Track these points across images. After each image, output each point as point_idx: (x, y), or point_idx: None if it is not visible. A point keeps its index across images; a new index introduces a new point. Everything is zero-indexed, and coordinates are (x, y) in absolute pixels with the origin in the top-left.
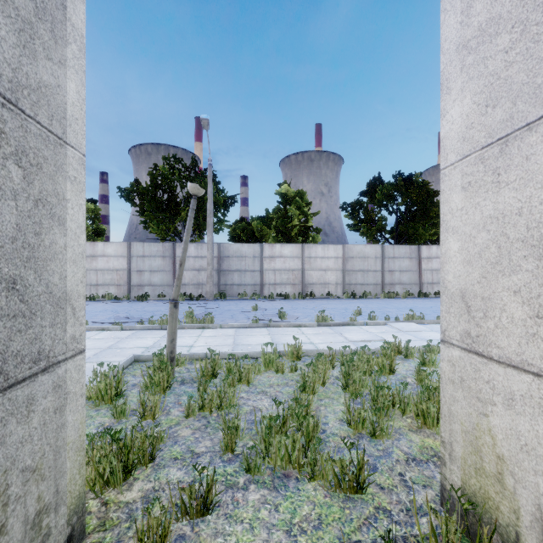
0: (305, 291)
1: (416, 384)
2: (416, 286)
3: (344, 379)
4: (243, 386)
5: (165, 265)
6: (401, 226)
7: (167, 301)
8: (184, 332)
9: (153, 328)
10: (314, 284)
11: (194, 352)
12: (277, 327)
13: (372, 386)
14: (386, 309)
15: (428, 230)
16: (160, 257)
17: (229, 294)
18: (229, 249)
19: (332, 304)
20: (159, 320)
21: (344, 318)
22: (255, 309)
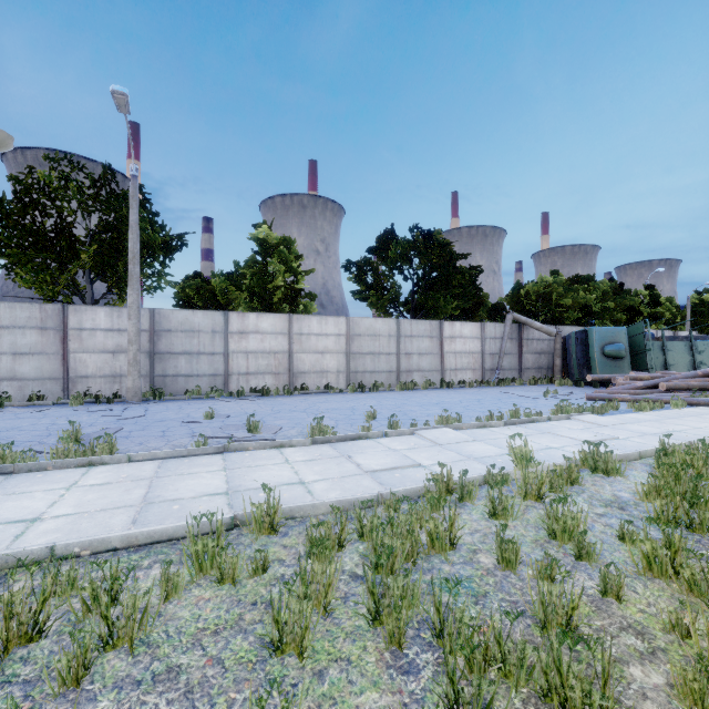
0: (293, 383)
1: (499, 571)
2: (437, 373)
3: (373, 599)
4: (118, 657)
5: (47, 343)
6: (419, 296)
7: (45, 408)
8: (40, 478)
9: None
10: (307, 373)
11: (19, 547)
12: (243, 450)
13: (434, 613)
14: (407, 407)
15: (449, 302)
16: (36, 329)
17: (170, 391)
18: (171, 319)
19: (332, 401)
20: None
21: (353, 426)
22: (210, 416)
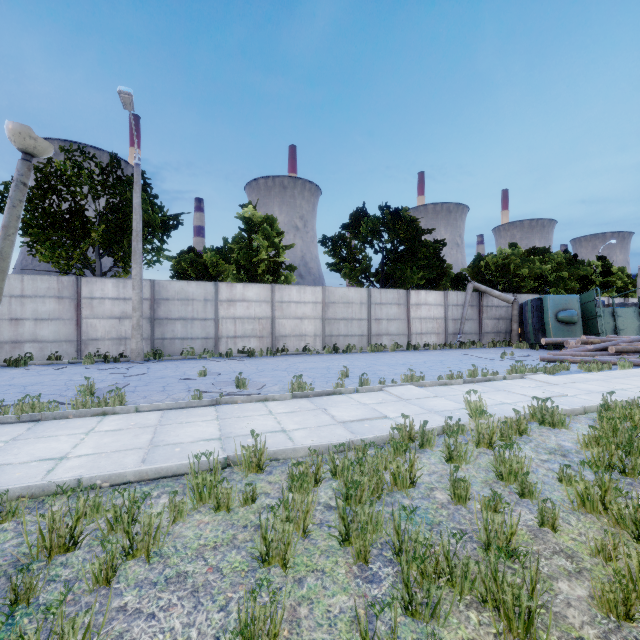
0: (275, 345)
1: (452, 505)
2: (404, 337)
3: (343, 523)
4: (137, 564)
5: (63, 310)
6: (388, 268)
7: (62, 366)
8: (64, 424)
9: (0, 422)
10: (287, 336)
11: (53, 479)
12: (232, 403)
13: (394, 535)
14: (376, 367)
15: (415, 273)
16: (54, 298)
17: (168, 352)
18: (168, 289)
19: (310, 362)
20: (15, 405)
21: (328, 383)
22: (203, 374)
